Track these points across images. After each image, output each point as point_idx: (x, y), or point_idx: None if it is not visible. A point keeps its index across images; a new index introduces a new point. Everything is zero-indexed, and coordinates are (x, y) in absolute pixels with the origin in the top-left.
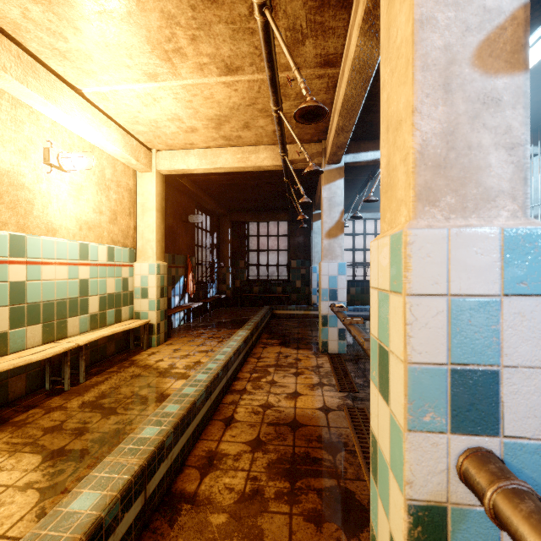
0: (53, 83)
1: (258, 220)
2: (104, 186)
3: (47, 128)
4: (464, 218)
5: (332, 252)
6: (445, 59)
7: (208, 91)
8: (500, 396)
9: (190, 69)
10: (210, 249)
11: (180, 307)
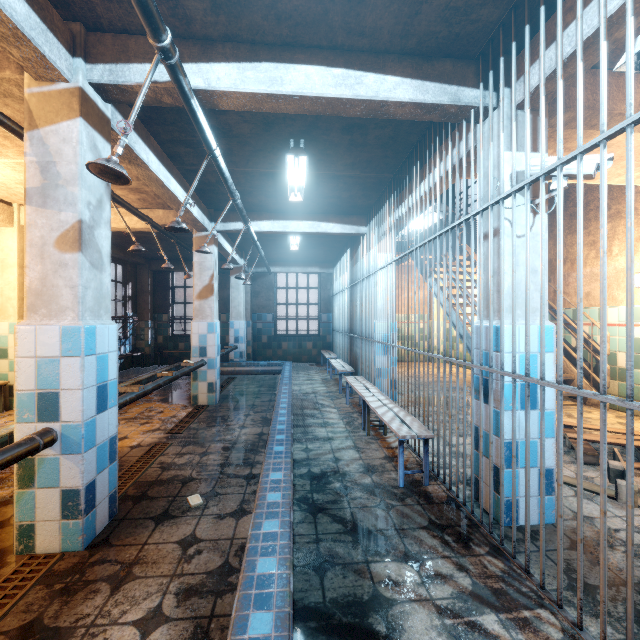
0: None
1: (182, 270)
2: None
3: None
4: (51, 320)
5: (203, 312)
6: (41, 243)
7: None
8: (60, 404)
9: (17, 154)
10: (123, 302)
11: None
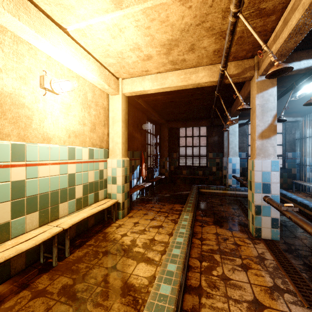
0: (43, 20)
1: (186, 126)
2: (86, 105)
3: (43, 61)
4: None
5: (265, 151)
6: None
7: (164, 13)
8: None
9: None
10: (155, 146)
11: (137, 187)
